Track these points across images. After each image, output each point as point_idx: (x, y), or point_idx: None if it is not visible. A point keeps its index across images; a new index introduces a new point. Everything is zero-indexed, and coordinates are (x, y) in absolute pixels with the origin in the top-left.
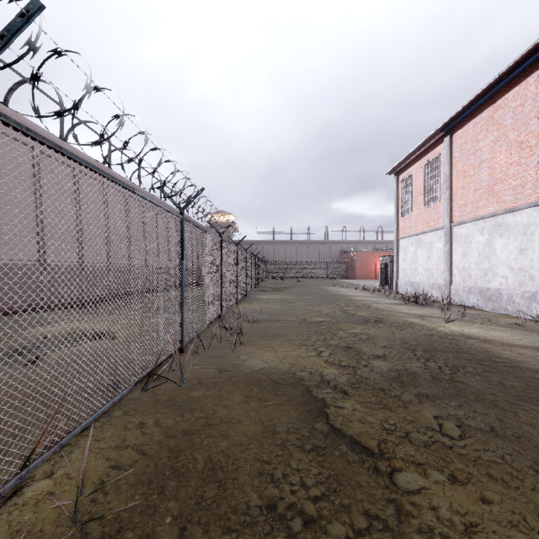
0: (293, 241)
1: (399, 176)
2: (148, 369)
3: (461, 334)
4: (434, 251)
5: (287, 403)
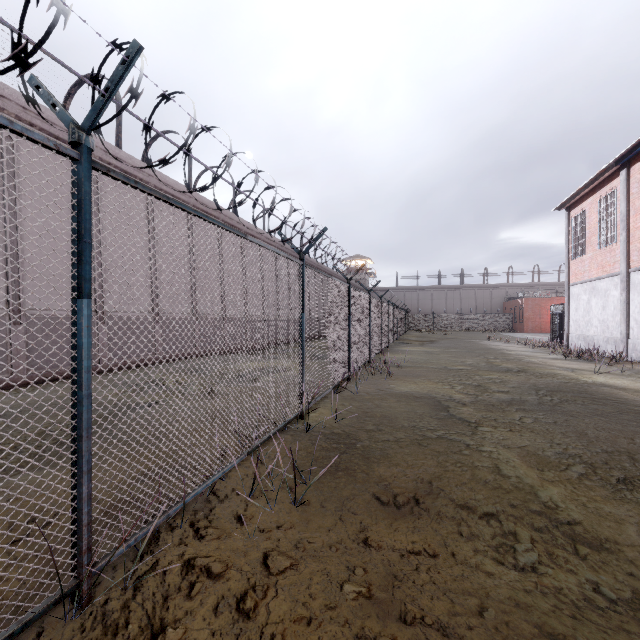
0: (442, 286)
1: (570, 212)
2: (336, 383)
3: (601, 383)
4: (609, 300)
5: (424, 404)
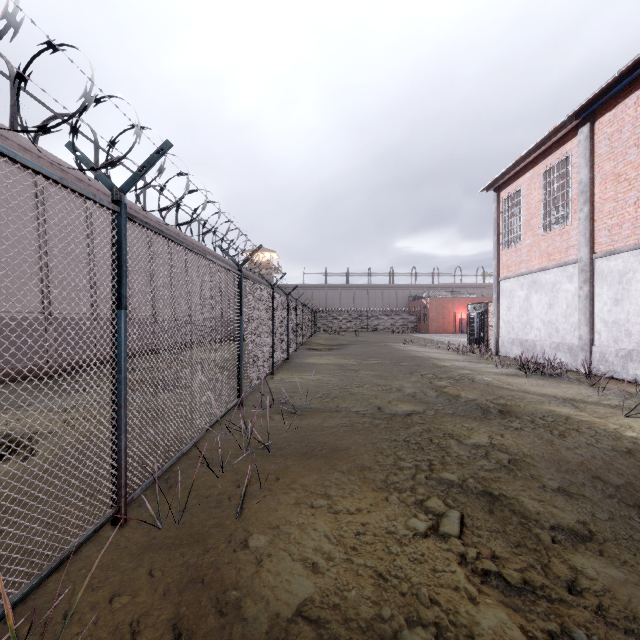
0: (350, 285)
1: (501, 192)
2: None
3: None
4: (560, 296)
5: None
